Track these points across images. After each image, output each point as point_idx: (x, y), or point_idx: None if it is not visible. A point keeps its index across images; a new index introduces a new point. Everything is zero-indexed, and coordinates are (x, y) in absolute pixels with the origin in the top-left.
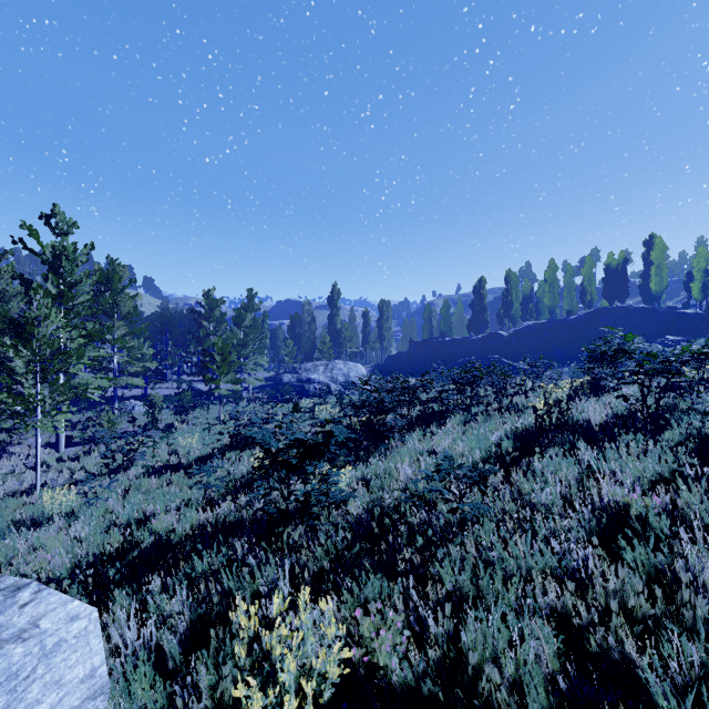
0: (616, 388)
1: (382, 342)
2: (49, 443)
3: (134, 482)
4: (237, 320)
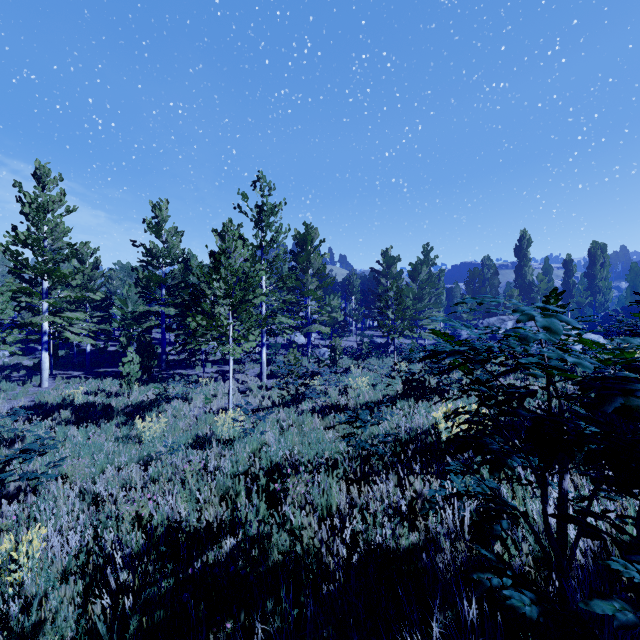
0: None
1: (594, 295)
2: (259, 374)
3: (297, 418)
4: (412, 274)
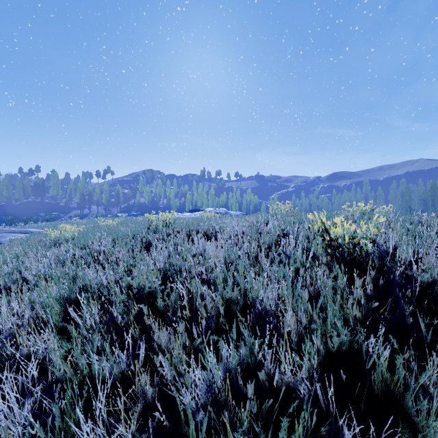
0: (13, 225)
1: None
2: None
3: None
4: None
